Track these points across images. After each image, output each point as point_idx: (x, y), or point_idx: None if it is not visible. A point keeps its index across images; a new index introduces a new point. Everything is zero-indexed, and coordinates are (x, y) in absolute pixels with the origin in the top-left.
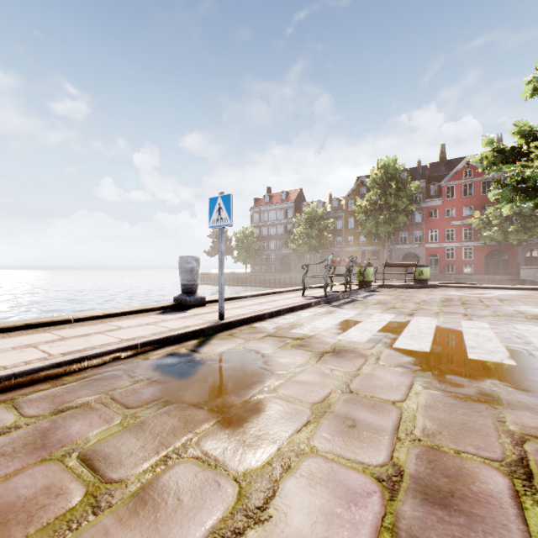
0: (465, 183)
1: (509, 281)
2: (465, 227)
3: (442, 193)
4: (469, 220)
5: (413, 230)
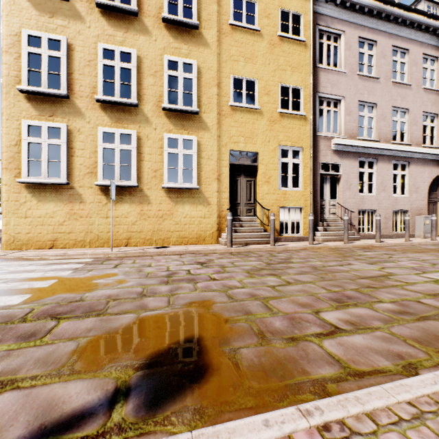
0: None
1: None
2: None
3: None
4: None
5: None
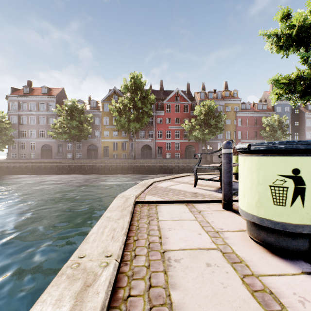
0: (176, 104)
1: (203, 163)
2: (176, 130)
3: (164, 108)
4: (182, 125)
5: (148, 130)
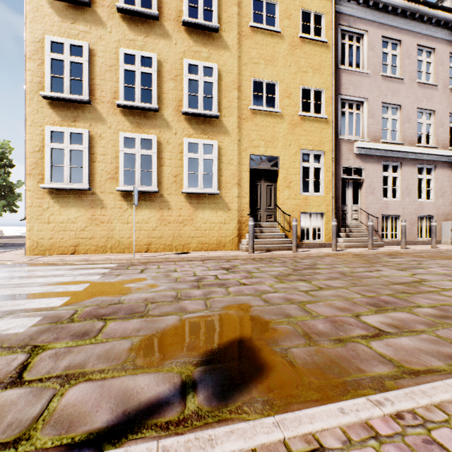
0: None
1: None
2: None
3: None
4: None
5: None
